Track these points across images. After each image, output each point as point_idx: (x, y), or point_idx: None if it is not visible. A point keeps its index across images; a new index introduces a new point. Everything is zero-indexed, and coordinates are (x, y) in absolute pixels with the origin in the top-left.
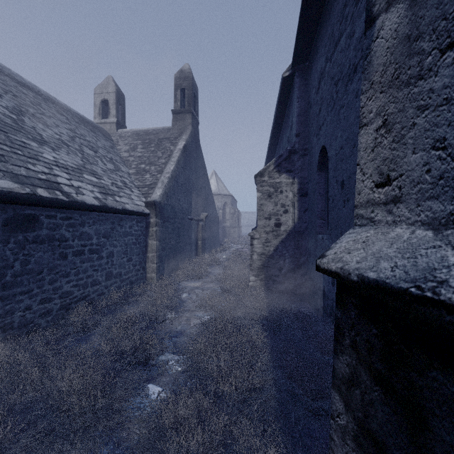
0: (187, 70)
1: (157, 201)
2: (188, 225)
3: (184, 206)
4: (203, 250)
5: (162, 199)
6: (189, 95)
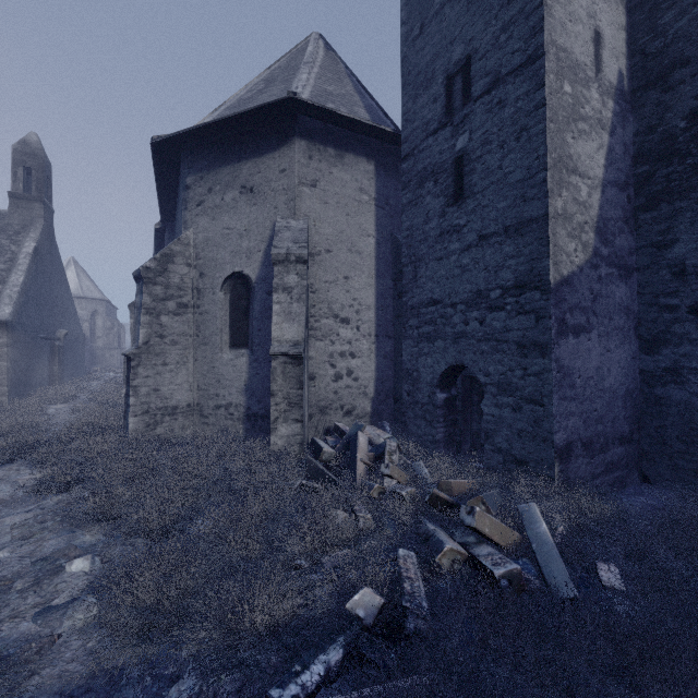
0: (36, 144)
1: (9, 321)
2: (40, 345)
3: (35, 322)
4: (61, 377)
5: (14, 318)
6: (40, 179)
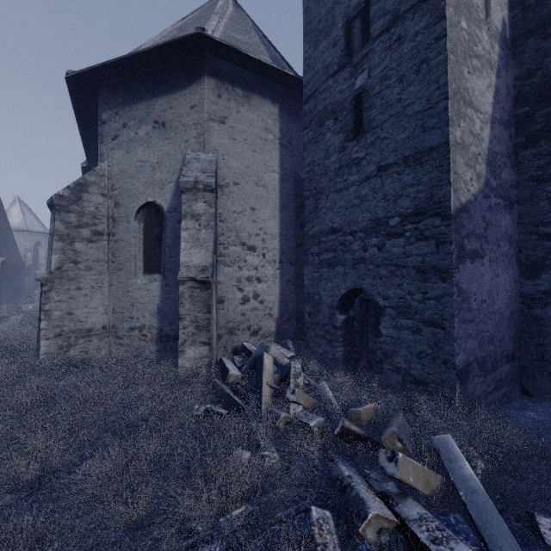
0: None
1: None
2: None
3: None
4: None
5: None
6: None
